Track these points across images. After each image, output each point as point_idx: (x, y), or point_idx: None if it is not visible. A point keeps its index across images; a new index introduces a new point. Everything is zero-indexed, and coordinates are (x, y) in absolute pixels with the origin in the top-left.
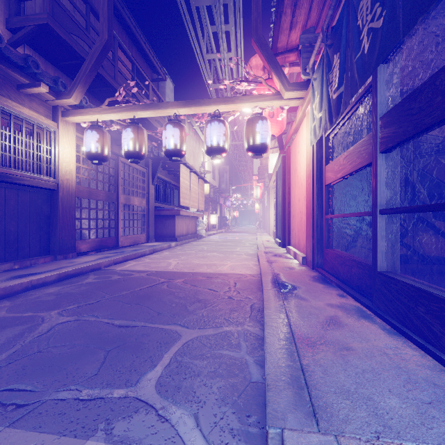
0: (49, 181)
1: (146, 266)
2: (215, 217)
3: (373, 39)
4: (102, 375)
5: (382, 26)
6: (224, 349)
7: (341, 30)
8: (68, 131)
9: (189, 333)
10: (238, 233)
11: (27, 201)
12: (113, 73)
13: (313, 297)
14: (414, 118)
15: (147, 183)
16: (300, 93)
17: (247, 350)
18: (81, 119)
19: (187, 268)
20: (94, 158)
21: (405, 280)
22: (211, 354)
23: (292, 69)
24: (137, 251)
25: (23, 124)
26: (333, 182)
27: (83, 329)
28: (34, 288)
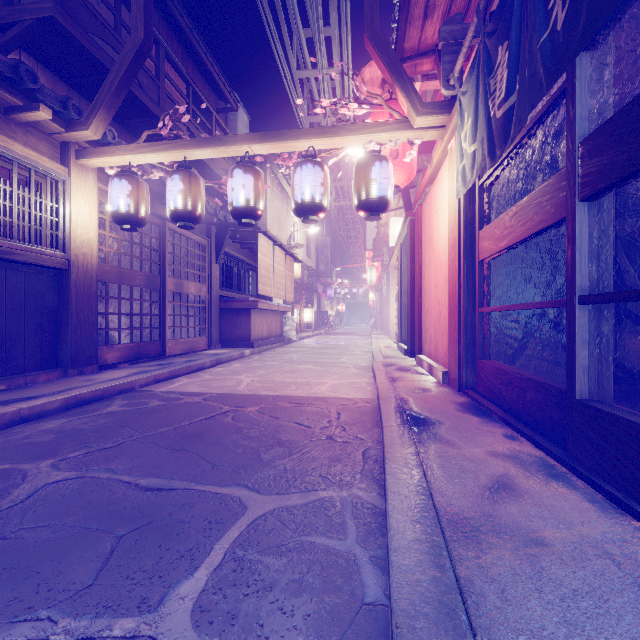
0: (56, 256)
1: (203, 386)
2: (311, 313)
3: (575, 1)
4: (100, 588)
5: None
6: (319, 534)
7: (512, 2)
8: (86, 180)
9: (260, 502)
10: (343, 336)
11: (21, 287)
12: (157, 96)
13: (464, 440)
14: None
15: (208, 261)
16: (439, 119)
17: (357, 537)
18: (105, 162)
19: (265, 389)
20: (123, 221)
21: (632, 417)
22: (295, 543)
23: (426, 84)
24: (192, 362)
25: (13, 169)
26: (492, 256)
27: (86, 494)
28: (24, 422)
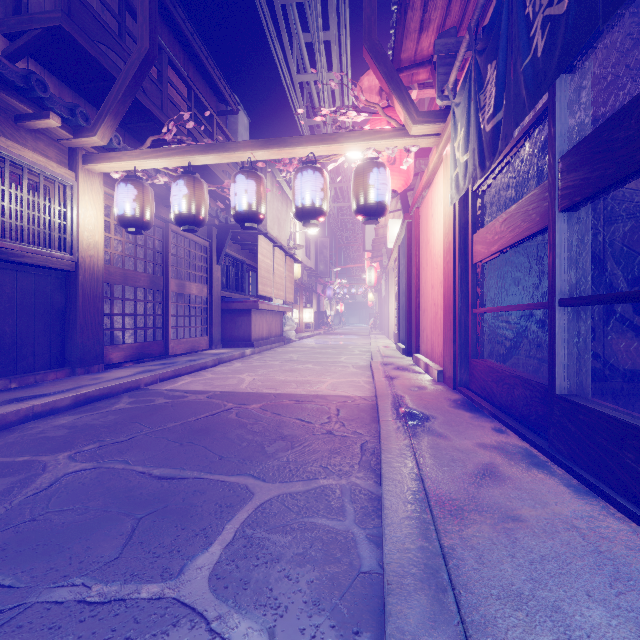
0: (64, 258)
1: (207, 384)
2: (310, 313)
3: (552, 33)
4: (126, 560)
5: (567, 11)
6: (320, 516)
7: (499, 25)
8: (92, 184)
9: (266, 489)
10: (343, 336)
11: (30, 289)
12: (160, 101)
13: (455, 434)
14: (617, 155)
15: (209, 262)
16: (434, 127)
17: (355, 518)
18: (111, 167)
19: (267, 387)
20: (129, 224)
21: (603, 409)
22: (298, 524)
23: (422, 92)
24: (194, 362)
25: (23, 174)
26: (484, 259)
27: (104, 482)
28: (37, 418)
